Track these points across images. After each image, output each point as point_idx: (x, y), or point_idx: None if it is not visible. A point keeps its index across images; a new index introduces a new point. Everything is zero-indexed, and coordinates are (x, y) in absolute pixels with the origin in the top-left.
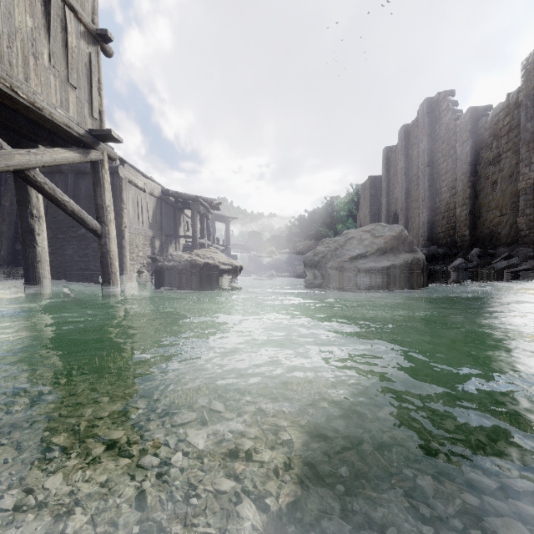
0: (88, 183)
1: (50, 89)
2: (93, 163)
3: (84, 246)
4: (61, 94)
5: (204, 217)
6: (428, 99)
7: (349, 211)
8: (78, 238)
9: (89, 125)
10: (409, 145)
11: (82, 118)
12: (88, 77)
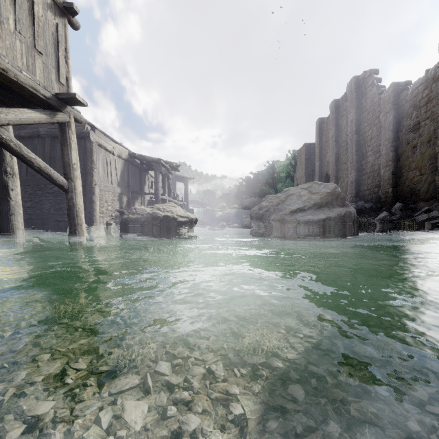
0: None
1: (16, 53)
2: (60, 124)
3: (59, 201)
4: (27, 59)
5: (166, 177)
6: (355, 77)
7: (287, 173)
8: (54, 194)
9: (56, 89)
10: (339, 116)
11: (49, 83)
12: (55, 45)
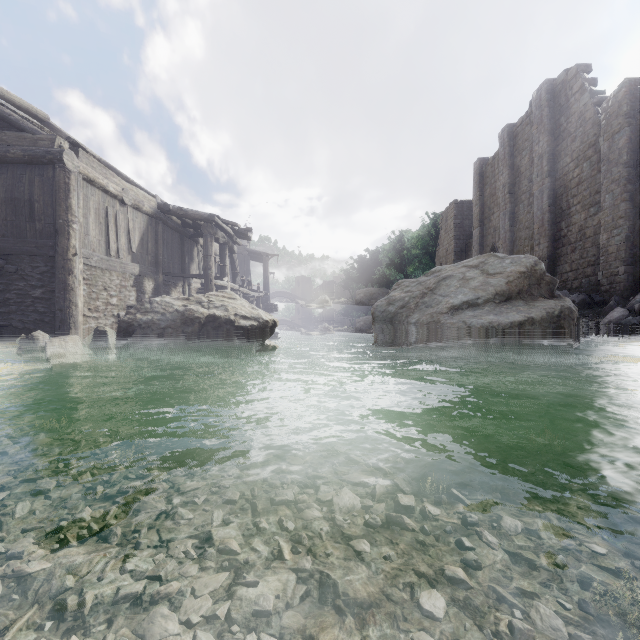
0: (11, 178)
1: None
2: None
3: (3, 287)
4: None
5: (226, 248)
6: (548, 81)
7: (425, 248)
8: None
9: None
10: (515, 152)
11: None
12: None
